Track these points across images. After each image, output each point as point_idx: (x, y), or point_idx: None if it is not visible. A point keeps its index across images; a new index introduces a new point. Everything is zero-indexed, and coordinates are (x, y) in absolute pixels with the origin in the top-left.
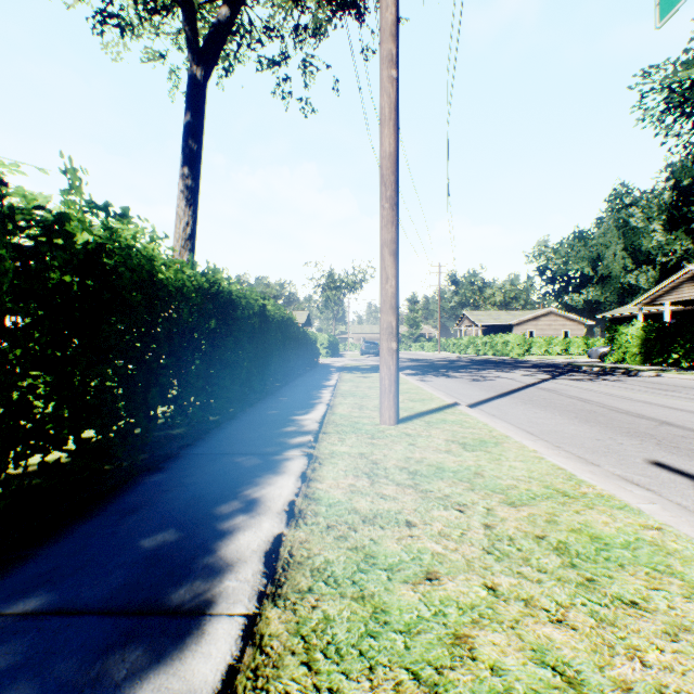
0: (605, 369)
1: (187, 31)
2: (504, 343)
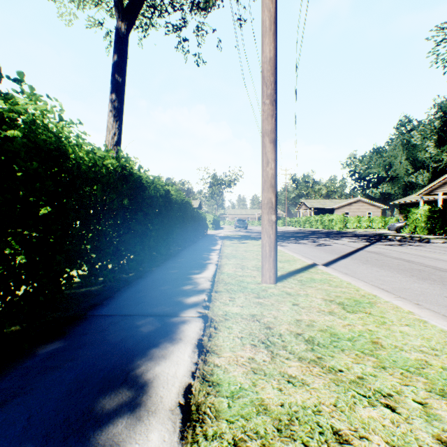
0: (405, 237)
1: None
2: (330, 220)
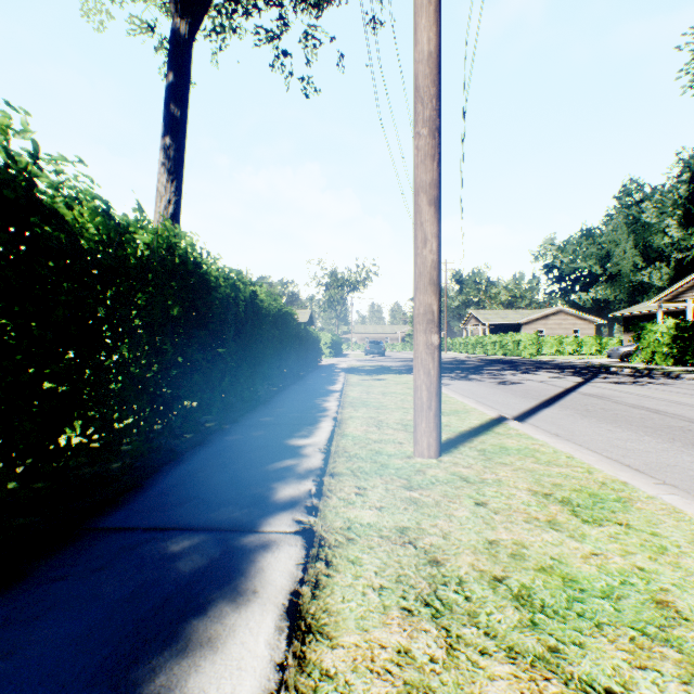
0: (639, 370)
1: None
2: (516, 342)
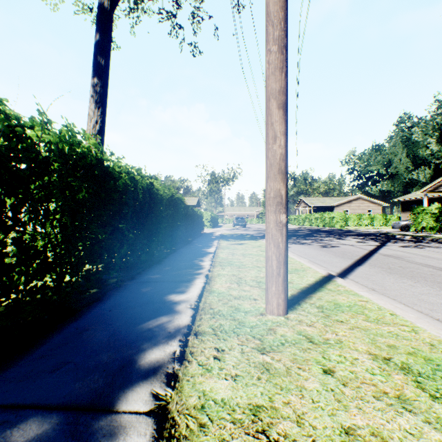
0: (415, 237)
1: None
2: (331, 218)
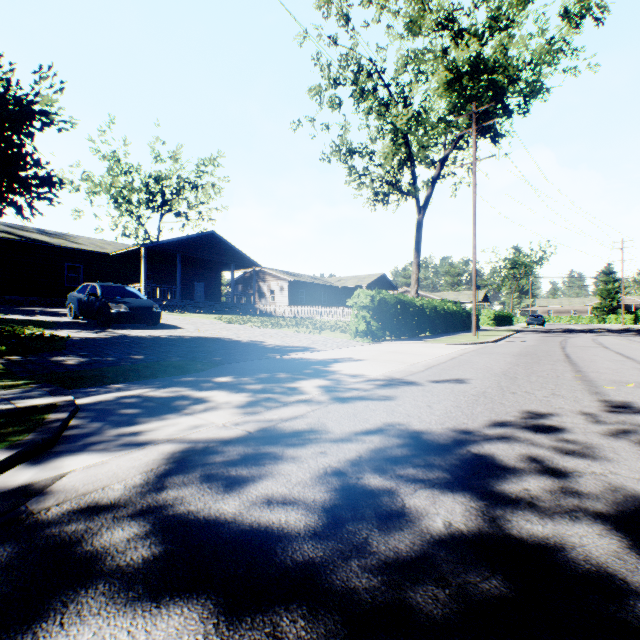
0: None
1: (416, 206)
2: None
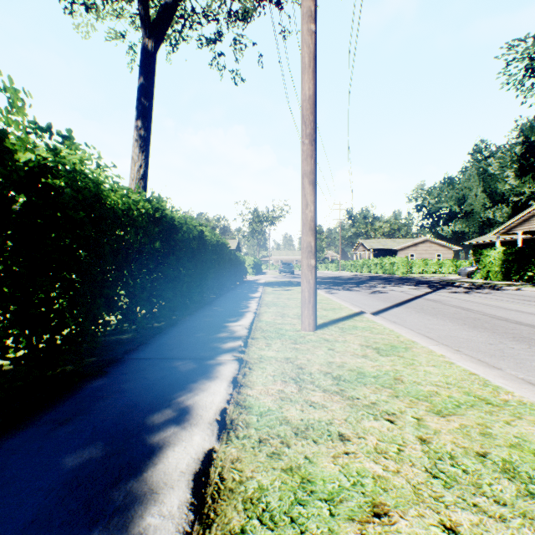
0: (474, 284)
1: (140, 10)
2: (391, 264)
